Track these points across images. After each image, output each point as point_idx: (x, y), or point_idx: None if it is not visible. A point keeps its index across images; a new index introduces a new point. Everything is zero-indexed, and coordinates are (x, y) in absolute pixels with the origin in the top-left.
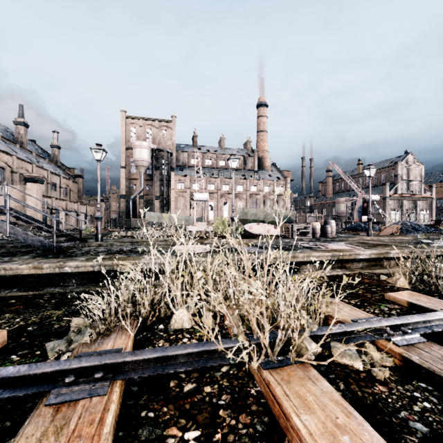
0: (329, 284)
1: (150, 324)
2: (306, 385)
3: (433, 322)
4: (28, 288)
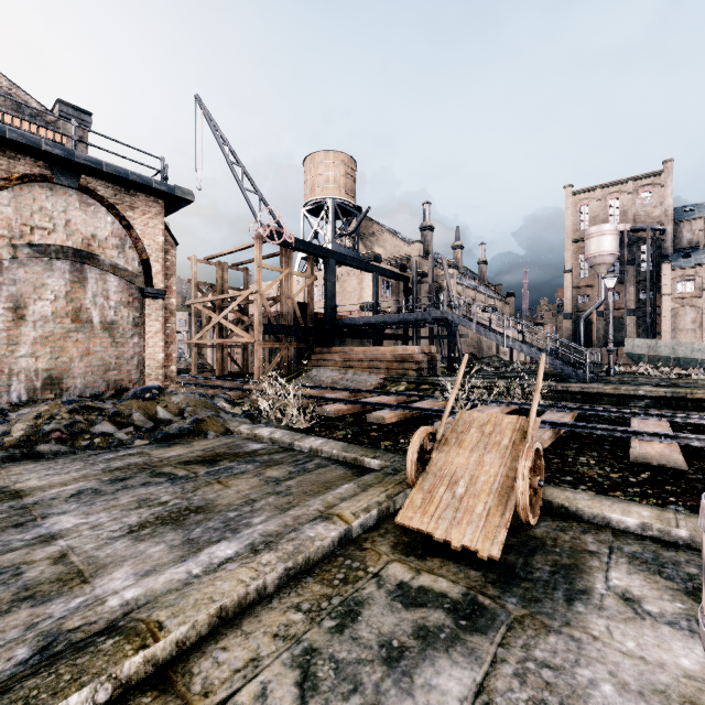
0: None
1: None
2: None
3: None
4: (606, 404)
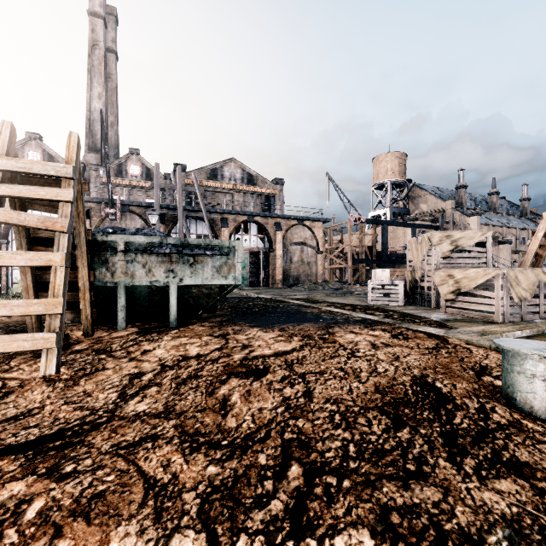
0: None
1: None
2: None
3: None
4: None
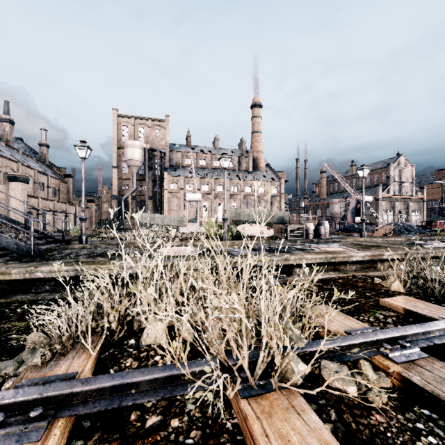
0: (322, 288)
1: (119, 338)
2: (291, 420)
3: (433, 333)
4: None
